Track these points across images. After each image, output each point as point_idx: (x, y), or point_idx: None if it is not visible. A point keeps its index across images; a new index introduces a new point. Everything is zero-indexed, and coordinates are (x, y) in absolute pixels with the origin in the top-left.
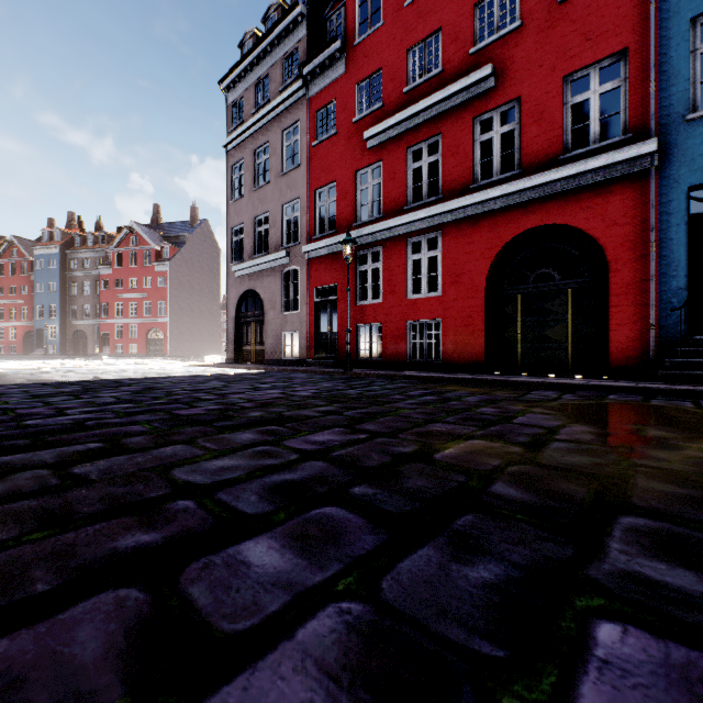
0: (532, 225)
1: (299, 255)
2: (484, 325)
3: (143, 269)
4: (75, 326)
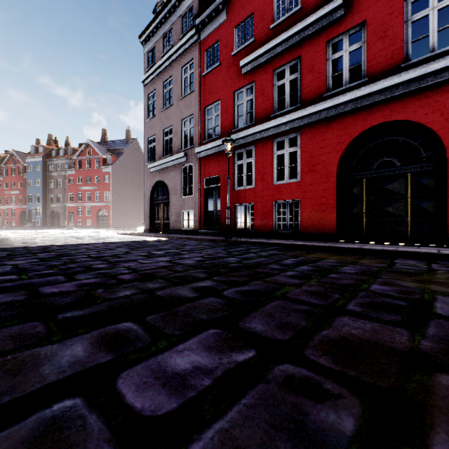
0: (376, 122)
1: (193, 155)
2: (336, 203)
3: (95, 171)
4: (52, 208)
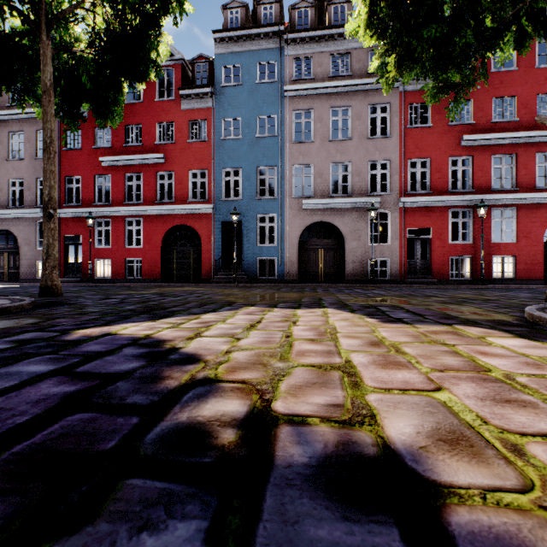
0: (179, 224)
1: None
2: (161, 262)
3: None
4: None
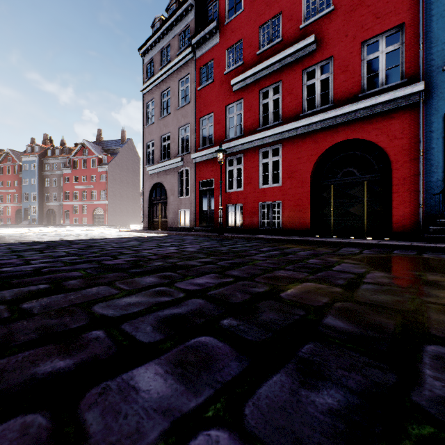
0: (340, 140)
1: (189, 160)
2: (309, 205)
3: (91, 170)
4: (48, 206)
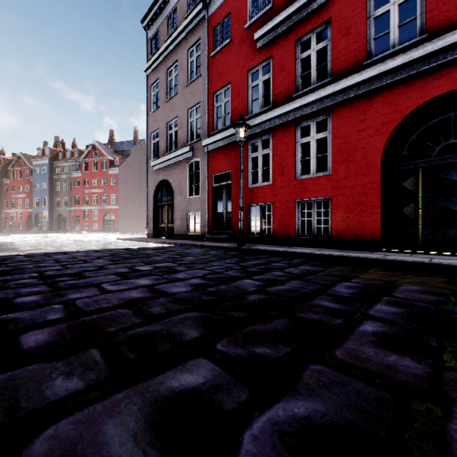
0: (440, 92)
1: (200, 149)
2: (380, 201)
3: (101, 173)
4: (58, 212)
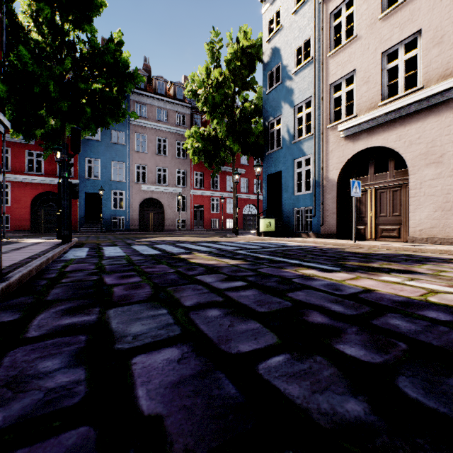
0: (48, 191)
1: None
2: (30, 218)
3: None
4: None
